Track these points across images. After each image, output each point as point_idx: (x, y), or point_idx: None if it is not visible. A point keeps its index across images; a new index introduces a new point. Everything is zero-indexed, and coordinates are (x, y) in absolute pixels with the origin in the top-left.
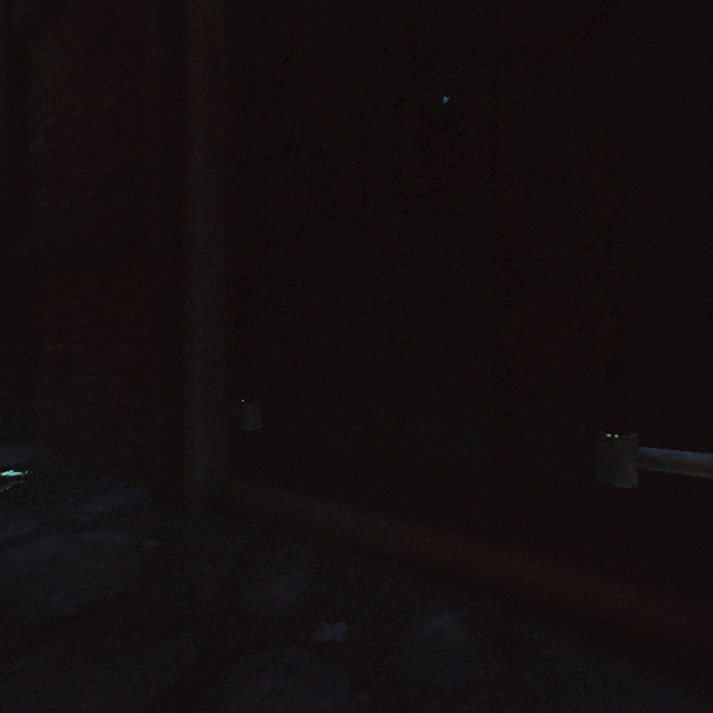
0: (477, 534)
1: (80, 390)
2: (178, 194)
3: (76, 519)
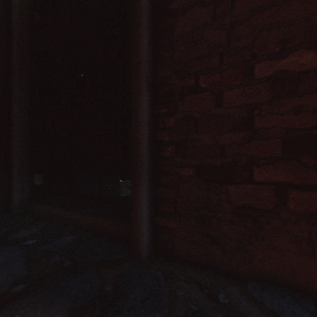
0: (98, 215)
1: None
2: (10, 97)
3: None
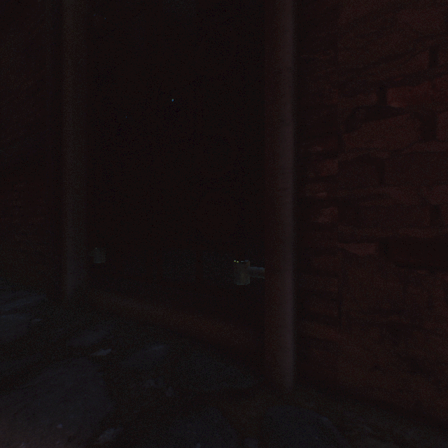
0: (194, 312)
1: (17, 243)
2: (60, 138)
3: (1, 310)
